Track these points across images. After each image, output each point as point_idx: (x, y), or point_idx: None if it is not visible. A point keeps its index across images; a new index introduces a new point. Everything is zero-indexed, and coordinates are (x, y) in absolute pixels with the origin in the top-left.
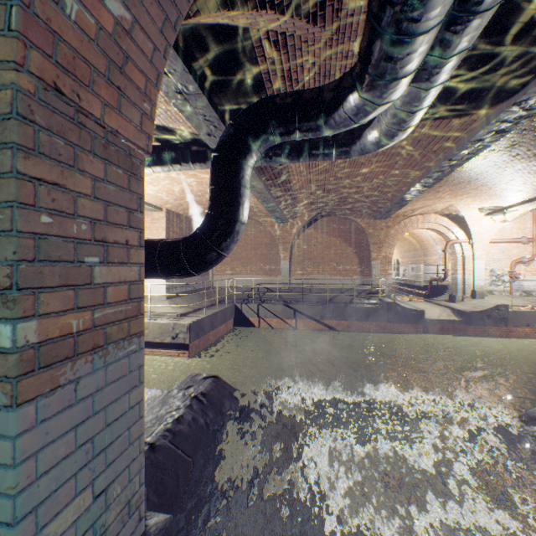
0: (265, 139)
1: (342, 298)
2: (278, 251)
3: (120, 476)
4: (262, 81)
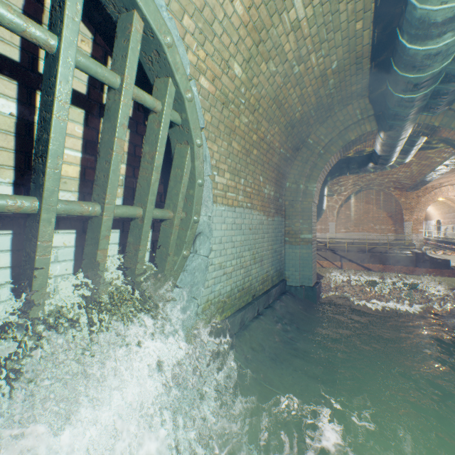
0: (333, 177)
1: (377, 249)
2: (326, 216)
3: (315, 266)
4: None
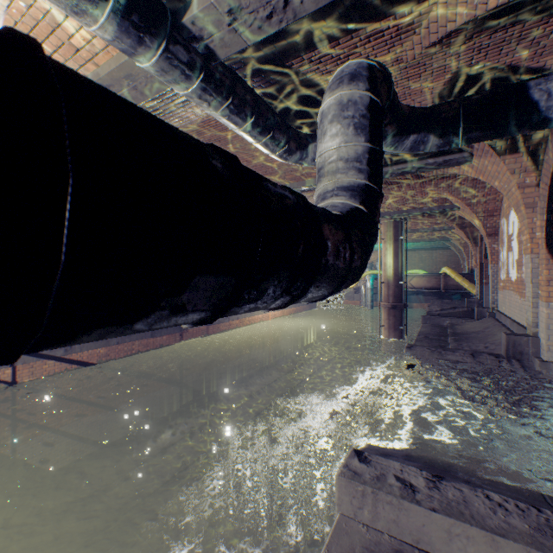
0: None
1: None
2: None
3: None
4: (352, 33)
